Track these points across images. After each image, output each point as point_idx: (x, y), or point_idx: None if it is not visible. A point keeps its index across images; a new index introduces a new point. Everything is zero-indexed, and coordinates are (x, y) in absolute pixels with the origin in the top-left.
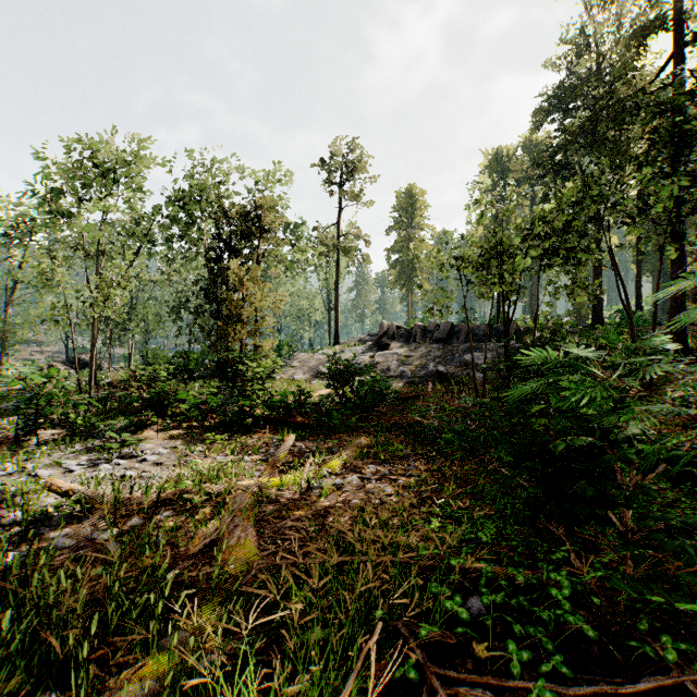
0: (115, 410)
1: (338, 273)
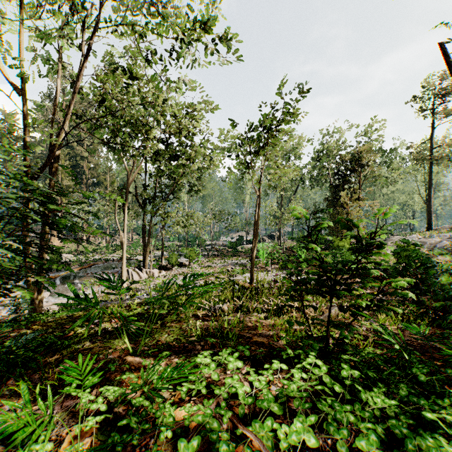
0: (291, 260)
1: (430, 177)
